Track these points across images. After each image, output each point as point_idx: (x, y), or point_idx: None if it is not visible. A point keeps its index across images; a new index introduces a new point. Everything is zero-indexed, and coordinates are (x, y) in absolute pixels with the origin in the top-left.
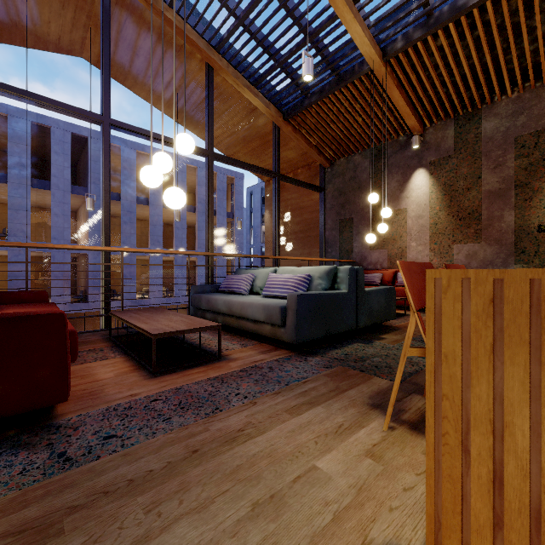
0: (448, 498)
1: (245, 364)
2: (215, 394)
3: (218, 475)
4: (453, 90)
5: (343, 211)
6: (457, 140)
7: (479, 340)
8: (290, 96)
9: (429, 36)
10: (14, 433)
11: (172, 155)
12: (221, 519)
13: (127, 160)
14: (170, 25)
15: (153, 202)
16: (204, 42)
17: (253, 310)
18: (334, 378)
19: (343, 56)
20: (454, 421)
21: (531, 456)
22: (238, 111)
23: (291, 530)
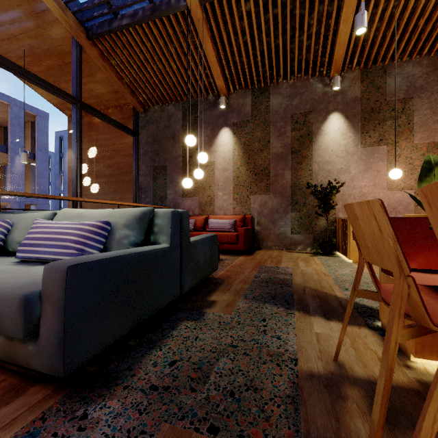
0: None
1: None
2: None
3: None
4: (253, 62)
5: (157, 158)
6: (254, 108)
7: None
8: (96, 12)
9: None
10: None
11: None
12: None
13: None
14: None
15: None
16: None
17: None
18: None
19: None
20: None
21: None
22: (16, 4)
23: None
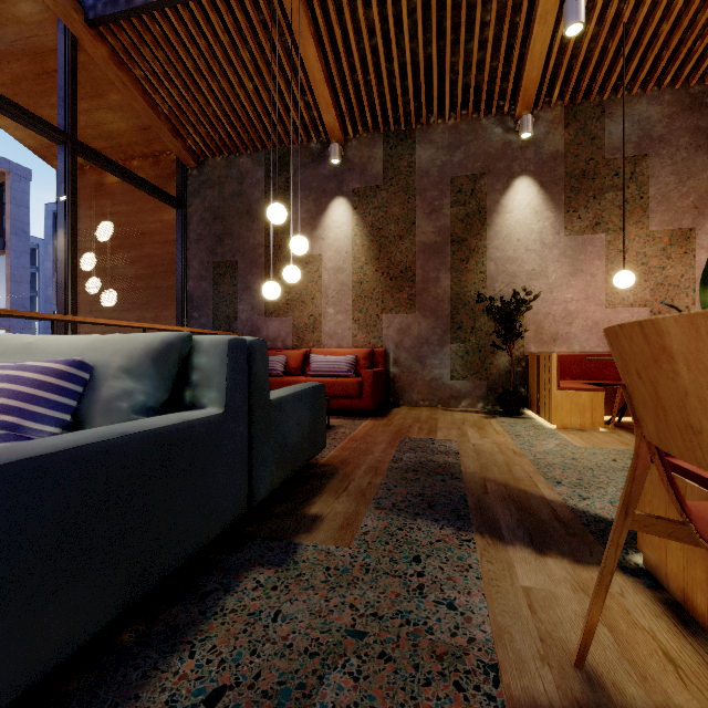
0: None
1: None
2: None
3: None
4: (388, 84)
5: (221, 248)
6: (388, 165)
7: None
8: None
9: None
10: None
11: None
12: None
13: None
14: None
15: None
16: None
17: None
18: None
19: None
20: None
21: None
22: None
23: None
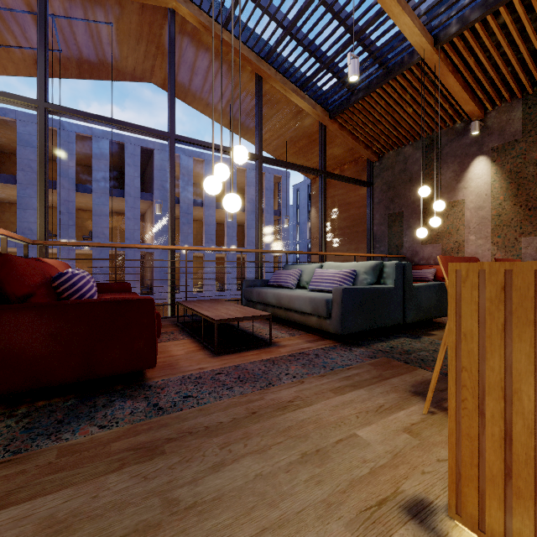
0: (466, 453)
1: (293, 351)
2: (267, 373)
3: (273, 431)
4: (520, 68)
5: (392, 205)
6: (526, 121)
7: (493, 321)
8: (336, 94)
9: (489, 15)
10: (121, 387)
11: (224, 159)
12: (277, 460)
13: (185, 167)
14: (225, 45)
15: (207, 203)
16: (254, 55)
17: (300, 302)
18: (377, 367)
19: (391, 49)
20: (471, 389)
21: (536, 417)
22: (285, 115)
23: (333, 474)
